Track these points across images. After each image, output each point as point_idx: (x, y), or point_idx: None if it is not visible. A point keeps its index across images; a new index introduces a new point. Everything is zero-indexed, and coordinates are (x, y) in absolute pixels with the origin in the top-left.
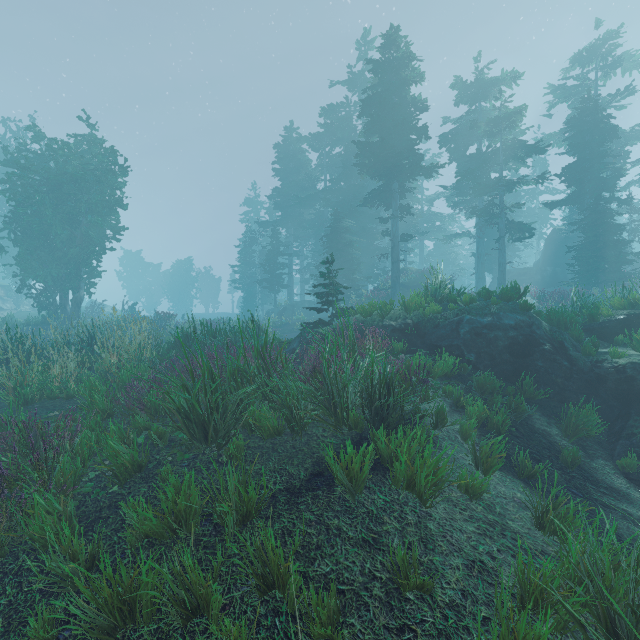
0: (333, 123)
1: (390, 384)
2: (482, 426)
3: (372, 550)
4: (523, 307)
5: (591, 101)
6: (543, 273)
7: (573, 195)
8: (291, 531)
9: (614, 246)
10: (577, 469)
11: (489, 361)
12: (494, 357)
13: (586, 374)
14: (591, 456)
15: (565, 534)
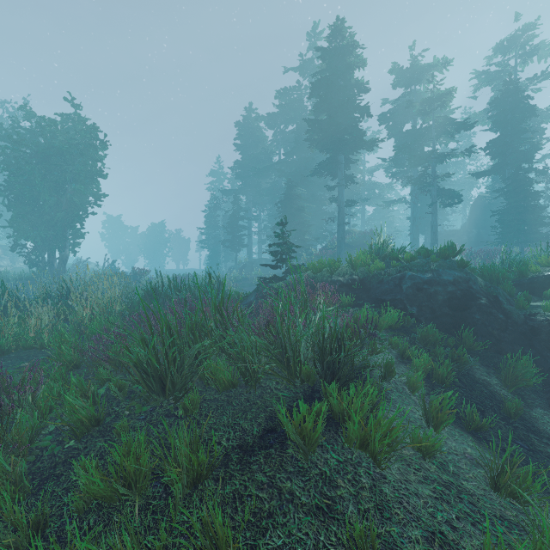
0: (287, 104)
1: (341, 339)
2: (427, 377)
3: (326, 519)
4: (460, 264)
5: (512, 84)
6: (469, 234)
7: (496, 166)
8: (242, 495)
9: (533, 210)
10: (519, 419)
11: (430, 314)
12: (434, 310)
13: (520, 326)
14: (530, 405)
15: (523, 497)
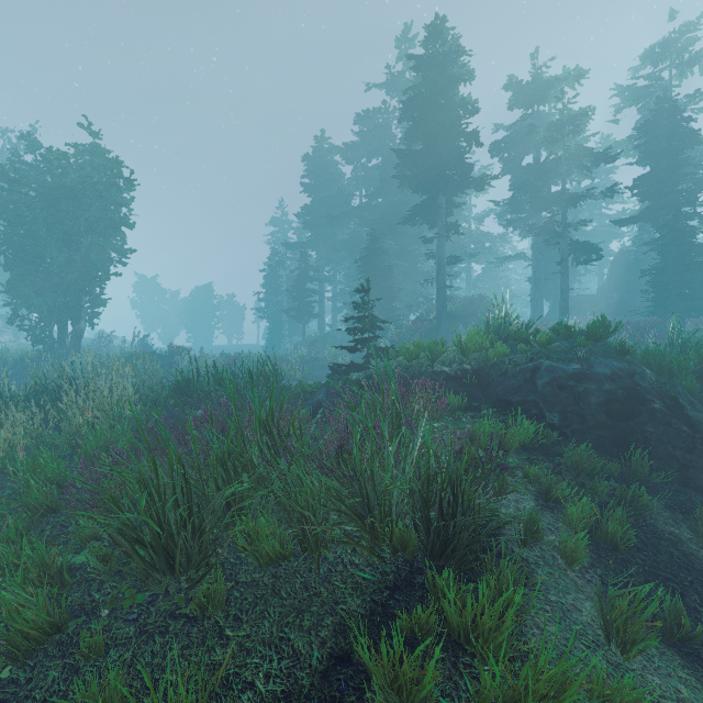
0: (369, 131)
1: (457, 484)
2: (587, 533)
3: None
4: (619, 350)
5: (668, 102)
6: (609, 300)
7: (646, 211)
8: None
9: (697, 269)
10: None
11: (579, 424)
12: (585, 419)
13: None
14: None
15: None
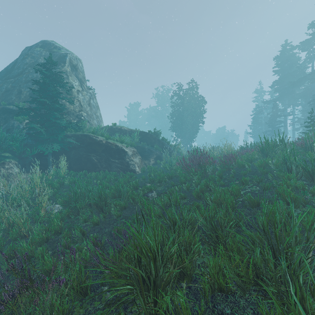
0: None
1: None
2: None
3: None
4: None
5: None
6: None
7: None
8: None
9: None
10: None
11: None
12: None
13: None
14: None
15: None
